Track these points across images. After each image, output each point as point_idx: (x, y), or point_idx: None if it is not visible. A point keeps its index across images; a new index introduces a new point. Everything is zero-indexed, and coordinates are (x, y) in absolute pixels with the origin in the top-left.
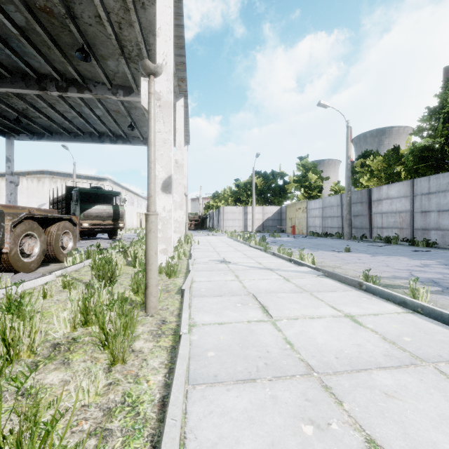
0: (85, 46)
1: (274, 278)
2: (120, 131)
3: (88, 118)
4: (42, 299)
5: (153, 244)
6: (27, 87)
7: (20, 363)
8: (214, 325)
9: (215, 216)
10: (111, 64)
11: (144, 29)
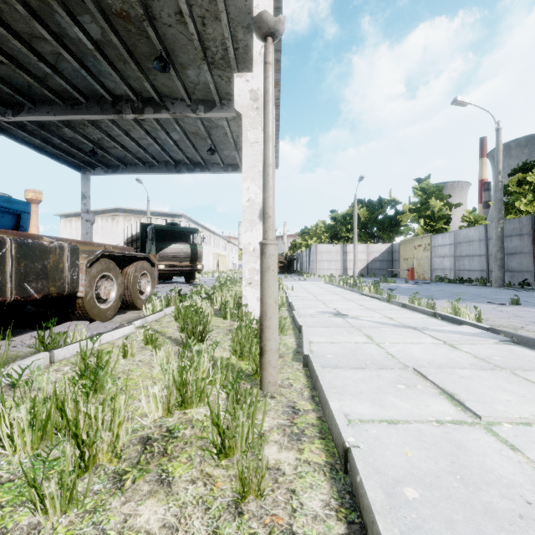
0: (163, 54)
1: (428, 342)
2: (198, 157)
3: (163, 145)
4: (121, 358)
5: (272, 288)
6: (103, 112)
7: (98, 473)
8: (380, 423)
9: (305, 257)
10: (191, 73)
11: (231, 21)
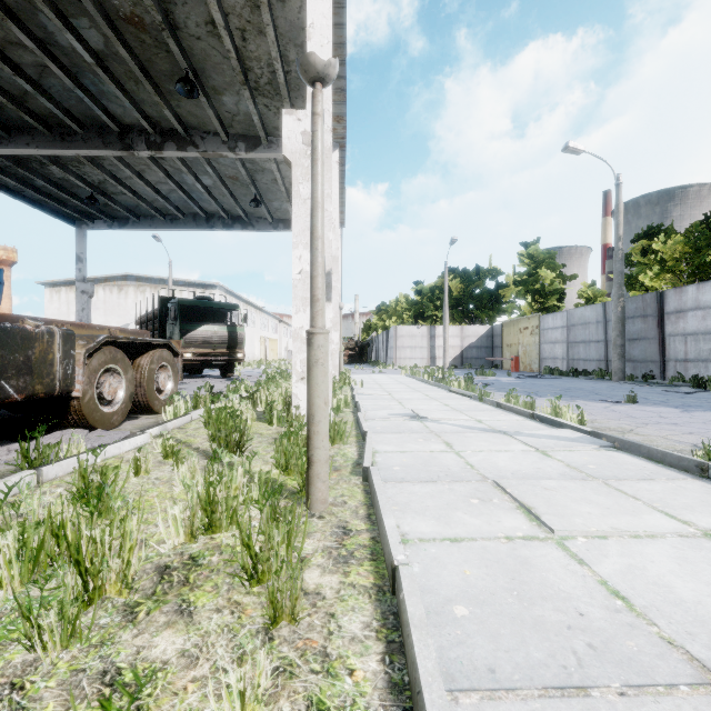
0: (190, 74)
1: (518, 449)
2: (238, 209)
3: (191, 192)
4: (133, 476)
5: (321, 386)
6: (106, 146)
7: (105, 606)
8: (442, 542)
9: (382, 342)
10: (227, 100)
11: (281, 36)
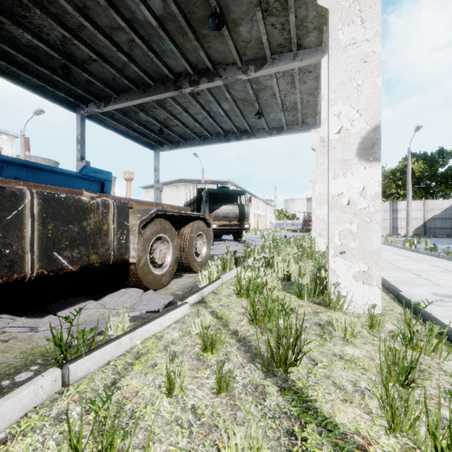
0: (217, 11)
1: None
2: (245, 124)
3: (215, 117)
4: (165, 391)
5: None
6: (166, 90)
7: None
8: None
9: None
10: (243, 30)
11: None
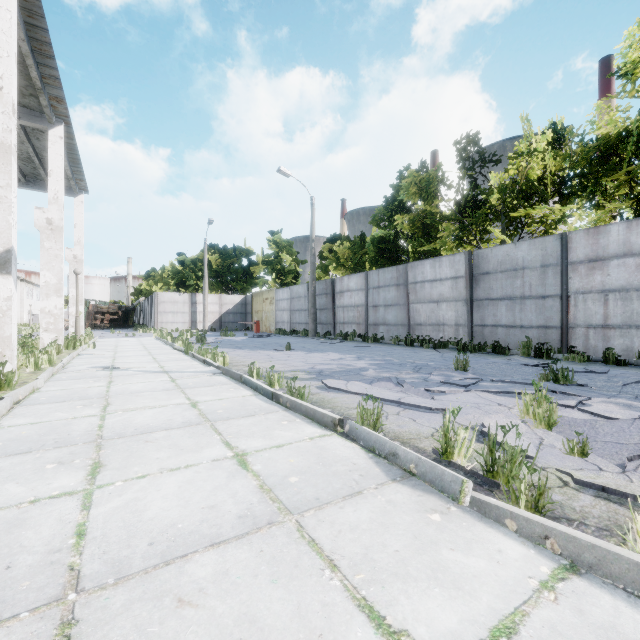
0: None
1: (160, 380)
2: None
3: None
4: None
5: None
6: None
7: None
8: (25, 425)
9: (147, 307)
10: None
11: None
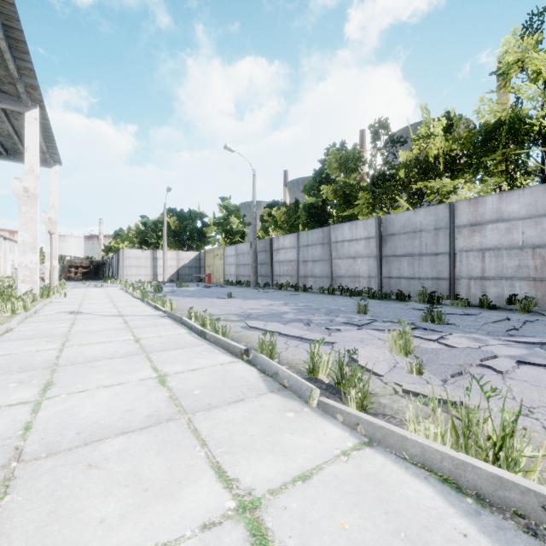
0: None
1: (115, 322)
2: None
3: None
4: None
5: None
6: None
7: None
8: None
9: (115, 262)
10: None
11: None
